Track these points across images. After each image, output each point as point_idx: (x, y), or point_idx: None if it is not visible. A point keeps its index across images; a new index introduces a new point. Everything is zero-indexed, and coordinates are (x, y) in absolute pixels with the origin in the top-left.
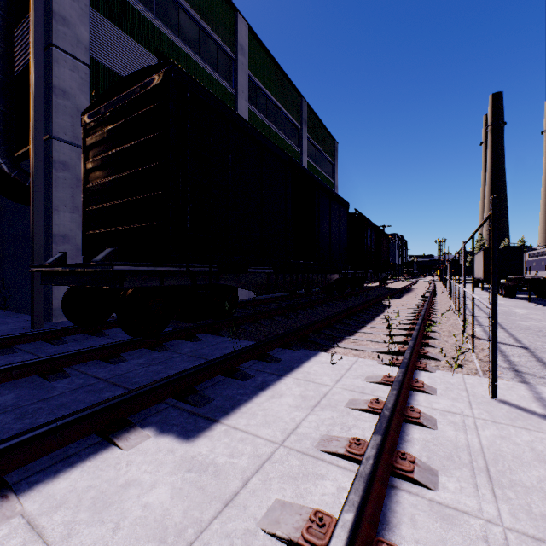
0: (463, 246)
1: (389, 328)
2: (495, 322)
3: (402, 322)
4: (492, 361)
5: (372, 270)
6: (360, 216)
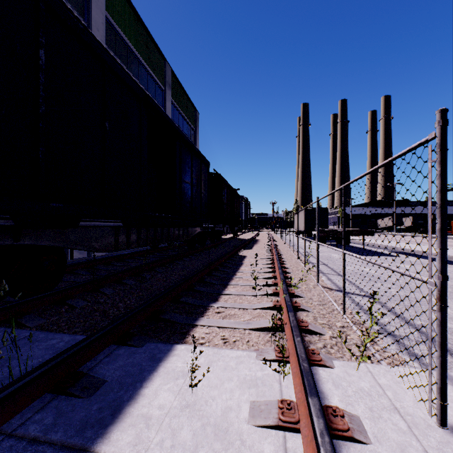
0: (317, 201)
1: (280, 313)
2: (446, 306)
3: (262, 276)
4: (442, 368)
5: (228, 224)
6: (218, 176)
